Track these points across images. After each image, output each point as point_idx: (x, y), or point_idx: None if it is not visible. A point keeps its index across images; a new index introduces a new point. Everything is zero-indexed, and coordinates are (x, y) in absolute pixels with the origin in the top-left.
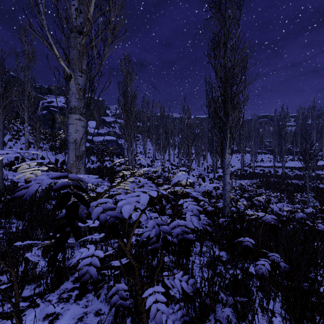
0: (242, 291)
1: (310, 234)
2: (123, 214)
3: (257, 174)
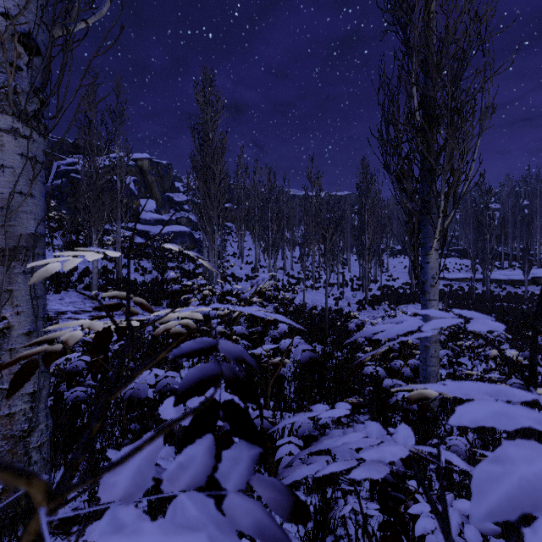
0: None
1: None
2: None
3: (440, 293)
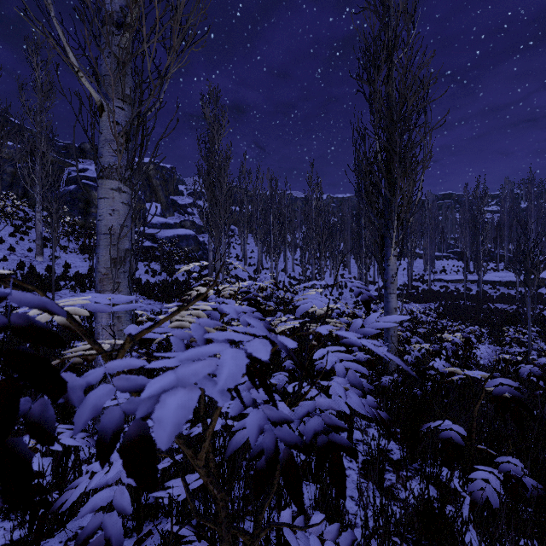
0: (449, 545)
1: (543, 401)
2: (155, 432)
3: (436, 294)
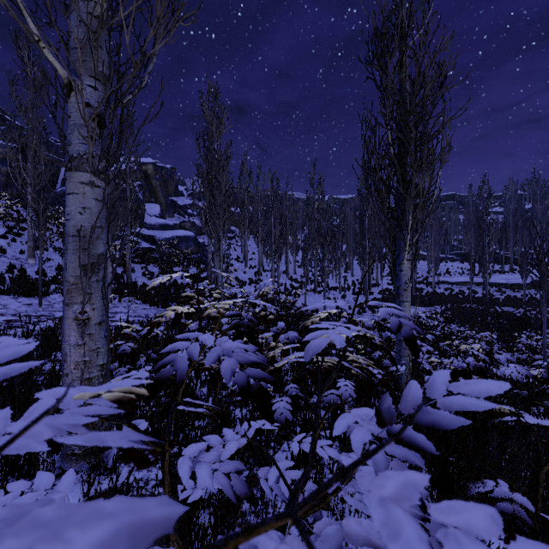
0: None
1: None
2: None
3: (440, 297)
